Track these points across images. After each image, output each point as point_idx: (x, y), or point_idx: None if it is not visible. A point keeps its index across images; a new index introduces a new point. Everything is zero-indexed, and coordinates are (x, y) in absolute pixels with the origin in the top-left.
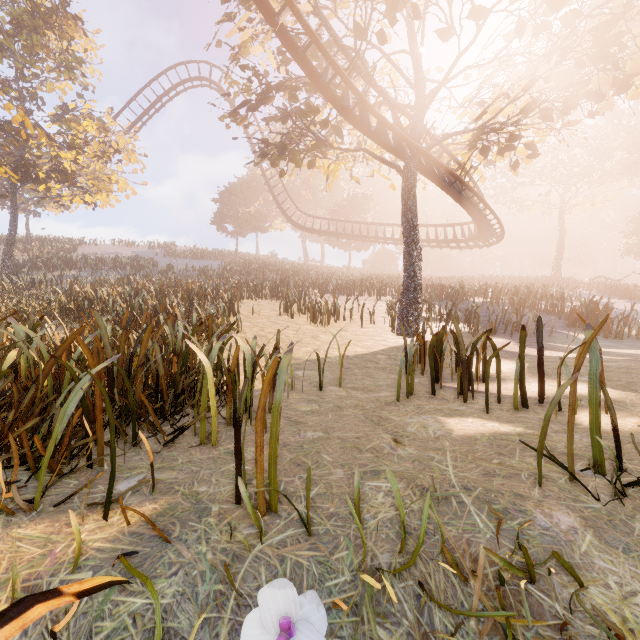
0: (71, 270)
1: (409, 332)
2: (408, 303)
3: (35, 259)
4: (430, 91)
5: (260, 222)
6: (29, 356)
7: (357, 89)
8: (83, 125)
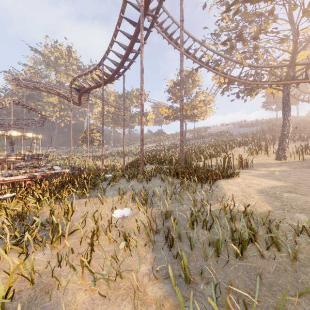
0: (201, 139)
1: (278, 158)
2: (278, 147)
3: (193, 136)
4: (298, 51)
5: (291, 100)
6: (164, 158)
7: (243, 81)
8: (200, 96)
